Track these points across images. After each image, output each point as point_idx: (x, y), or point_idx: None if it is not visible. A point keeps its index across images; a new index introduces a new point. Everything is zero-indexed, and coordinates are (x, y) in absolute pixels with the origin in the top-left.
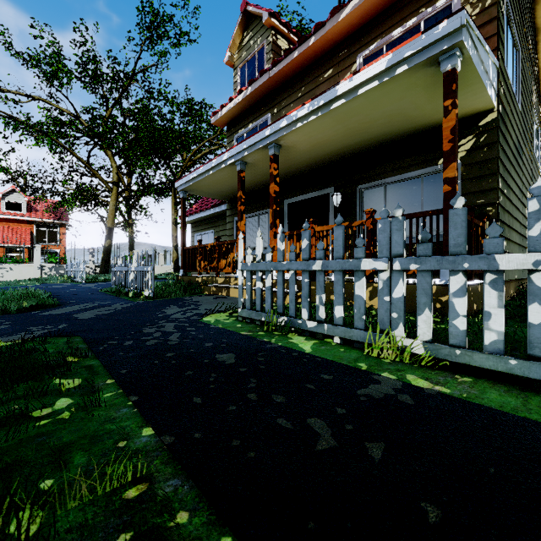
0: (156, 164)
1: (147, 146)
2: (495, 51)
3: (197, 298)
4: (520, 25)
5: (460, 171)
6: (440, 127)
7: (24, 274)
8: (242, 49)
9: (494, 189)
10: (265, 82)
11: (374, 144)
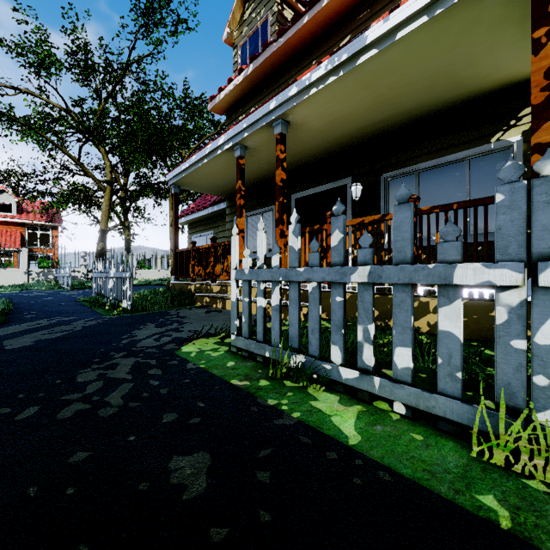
0: (153, 162)
1: (143, 143)
2: None
3: (185, 312)
4: None
5: (522, 149)
6: (494, 94)
7: (10, 279)
8: (242, 24)
9: None
10: (270, 57)
11: (404, 121)
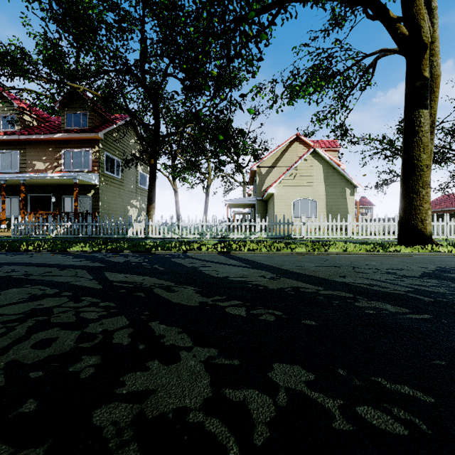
0: None
1: None
2: (99, 170)
3: None
4: (121, 153)
5: (91, 198)
6: (87, 185)
7: None
8: None
9: (98, 205)
10: (16, 138)
11: (67, 184)
